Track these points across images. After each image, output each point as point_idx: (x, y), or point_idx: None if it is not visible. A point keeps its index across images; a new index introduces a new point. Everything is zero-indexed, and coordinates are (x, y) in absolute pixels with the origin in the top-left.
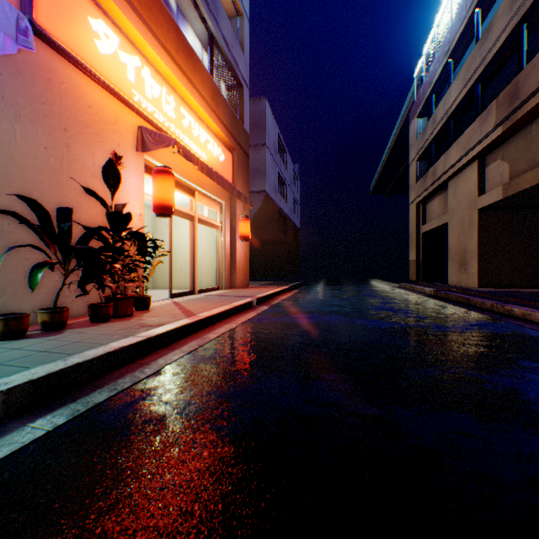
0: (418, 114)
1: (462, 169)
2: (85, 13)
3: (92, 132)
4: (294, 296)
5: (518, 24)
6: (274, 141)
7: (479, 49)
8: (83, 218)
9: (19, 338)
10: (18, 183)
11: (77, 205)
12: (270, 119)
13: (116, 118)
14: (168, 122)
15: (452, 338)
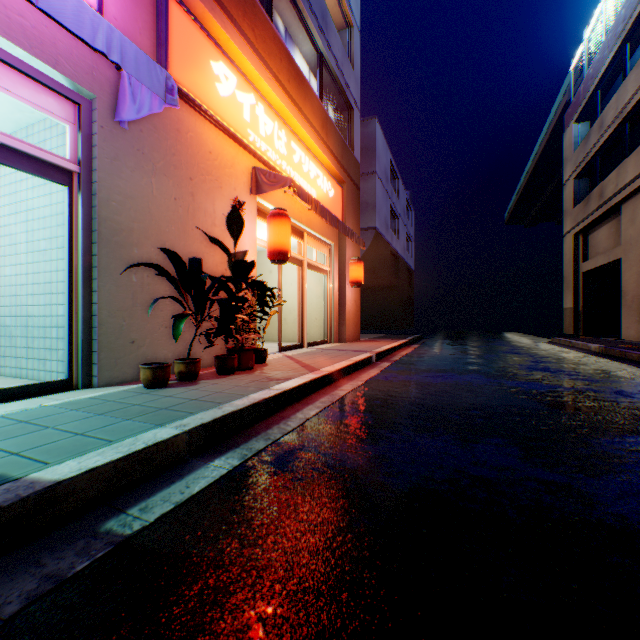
0: (577, 117)
1: None
2: (208, 57)
3: (212, 179)
4: (415, 351)
5: None
6: (384, 167)
7: None
8: (205, 268)
9: (163, 386)
10: (154, 235)
11: (200, 255)
12: (381, 141)
13: (232, 161)
14: (280, 160)
15: None
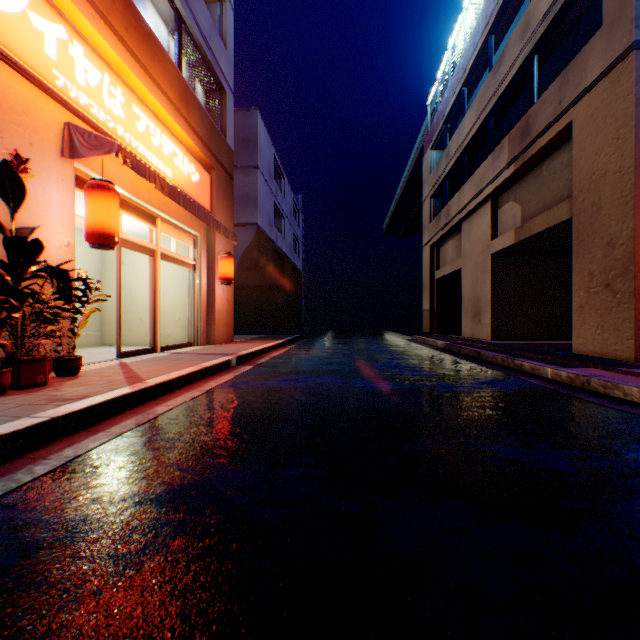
0: (433, 145)
1: (476, 210)
2: None
3: None
4: (288, 352)
5: (529, 56)
6: (268, 163)
7: (492, 78)
8: None
9: None
10: None
11: None
12: (264, 136)
13: (27, 106)
14: (114, 122)
15: (458, 400)
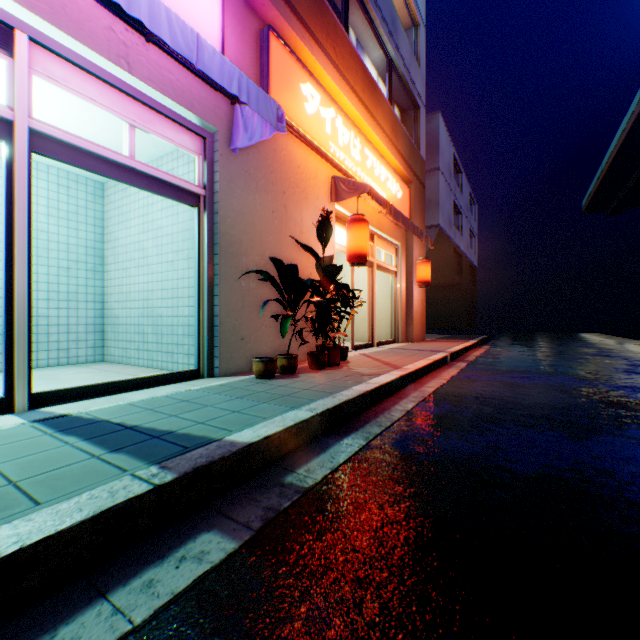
0: None
1: None
2: (298, 81)
3: (299, 191)
4: (488, 352)
5: None
6: (447, 162)
7: None
8: None
9: (272, 378)
10: (257, 245)
11: (291, 261)
12: (444, 136)
13: (315, 173)
14: (355, 167)
15: None
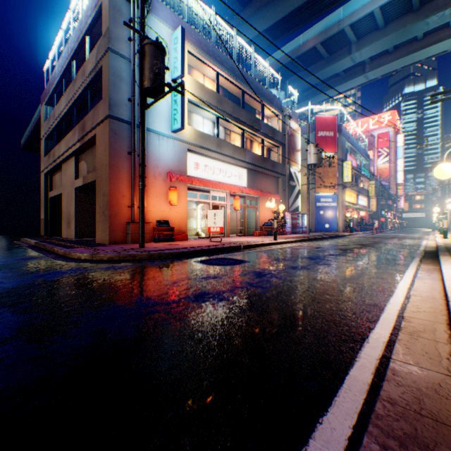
0: (48, 103)
1: (70, 159)
2: None
3: None
4: None
5: (87, 89)
6: None
7: (74, 87)
8: None
9: None
10: None
11: None
12: None
13: None
14: None
15: None
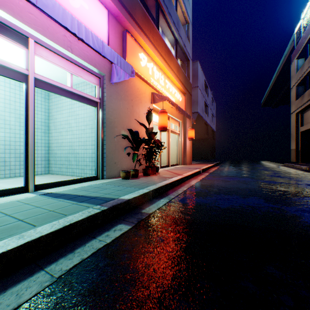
0: (297, 56)
1: None
2: (138, 52)
3: (138, 99)
4: (218, 169)
5: None
6: (202, 83)
7: None
8: None
9: (128, 179)
10: (121, 123)
11: (134, 129)
12: (200, 71)
13: (145, 91)
14: (161, 88)
15: None
